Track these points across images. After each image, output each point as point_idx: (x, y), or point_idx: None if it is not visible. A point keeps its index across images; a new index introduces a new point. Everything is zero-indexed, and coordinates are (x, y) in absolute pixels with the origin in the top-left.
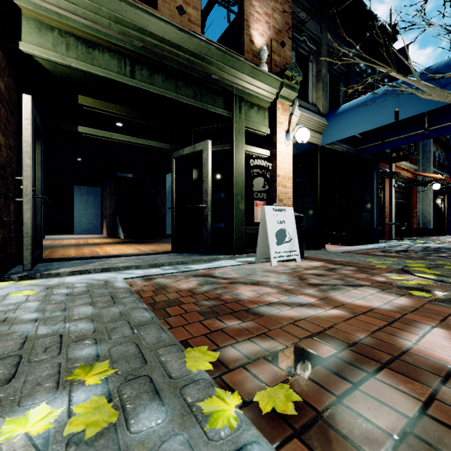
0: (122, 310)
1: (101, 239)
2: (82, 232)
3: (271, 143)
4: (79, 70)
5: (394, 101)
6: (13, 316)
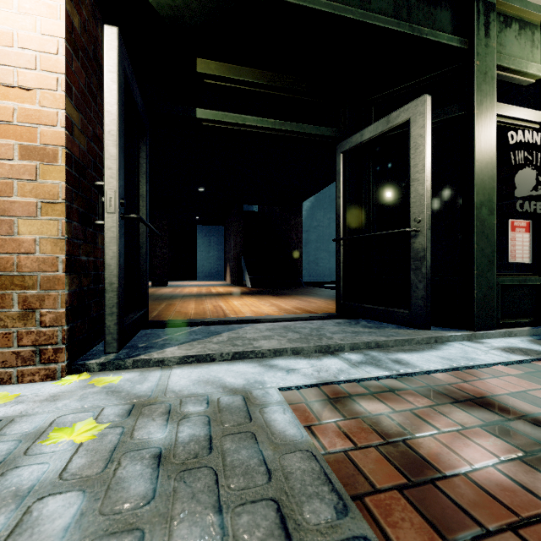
0: None
1: (225, 288)
2: (204, 278)
3: None
4: None
5: None
6: None
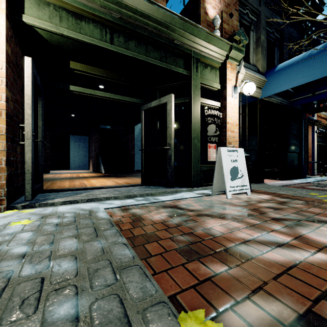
0: (104, 245)
1: (88, 174)
2: (75, 168)
3: (221, 96)
4: (70, 38)
5: None
6: (5, 249)
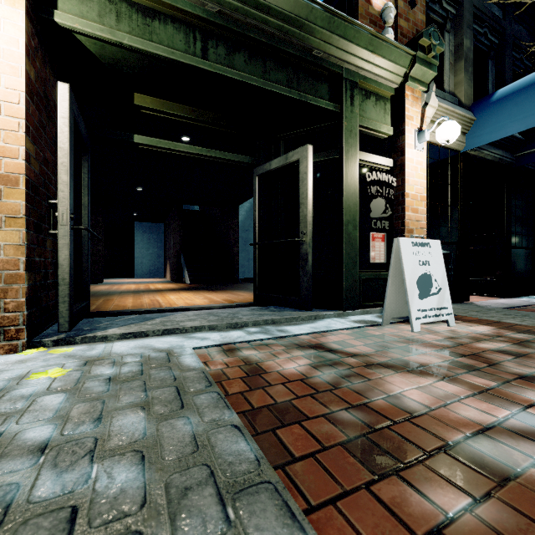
0: (196, 428)
1: (164, 285)
2: (143, 275)
3: (395, 148)
4: (134, 51)
5: None
6: (12, 432)
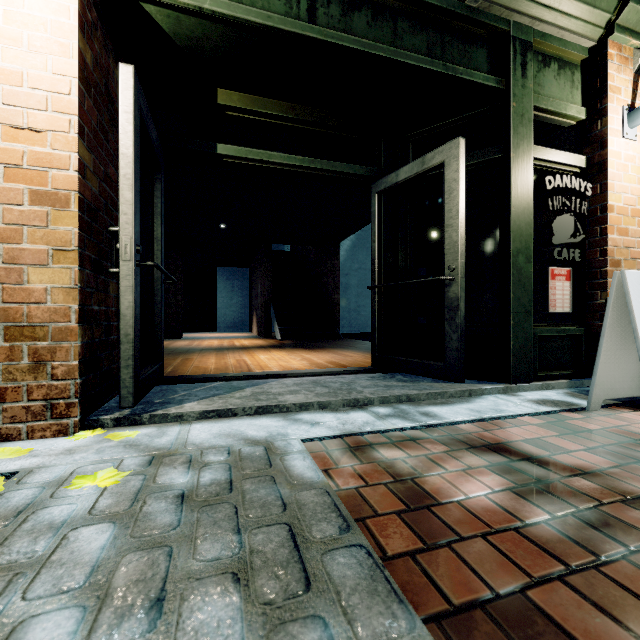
0: None
1: (251, 340)
2: (226, 329)
3: (588, 139)
4: (218, 21)
5: None
6: (8, 621)
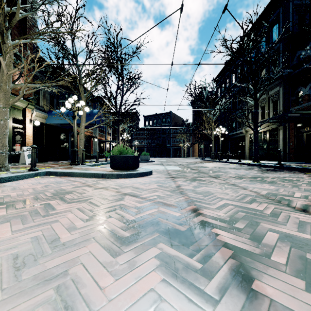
0: None
1: None
2: None
3: (23, 122)
4: None
5: (69, 117)
6: None
